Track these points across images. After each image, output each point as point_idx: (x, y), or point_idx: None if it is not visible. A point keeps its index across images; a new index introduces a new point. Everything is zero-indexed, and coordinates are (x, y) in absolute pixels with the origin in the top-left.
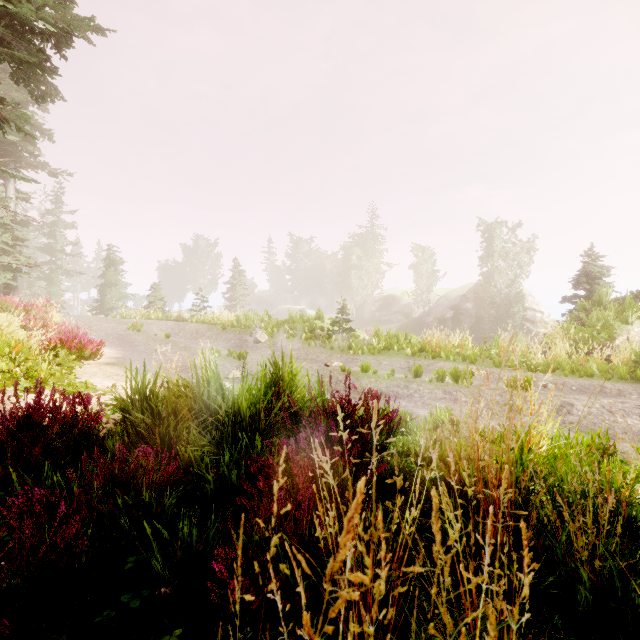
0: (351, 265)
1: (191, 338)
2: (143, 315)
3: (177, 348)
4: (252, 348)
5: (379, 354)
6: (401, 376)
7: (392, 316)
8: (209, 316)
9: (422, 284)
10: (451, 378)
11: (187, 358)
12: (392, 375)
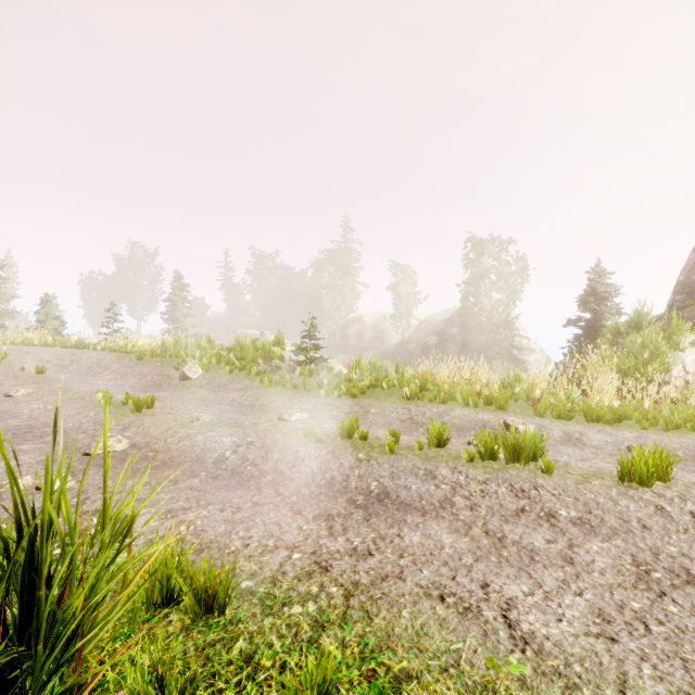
0: (322, 284)
1: (87, 373)
2: (24, 339)
3: (46, 390)
4: (175, 388)
5: (363, 395)
6: (408, 441)
7: (369, 343)
8: (121, 341)
9: (401, 307)
10: (507, 451)
11: (50, 409)
12: (395, 443)
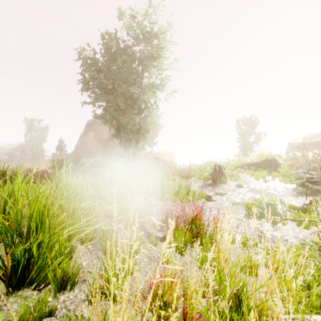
0: None
1: None
2: None
3: None
4: None
5: None
6: None
7: None
8: None
9: None
10: None
11: None
12: None
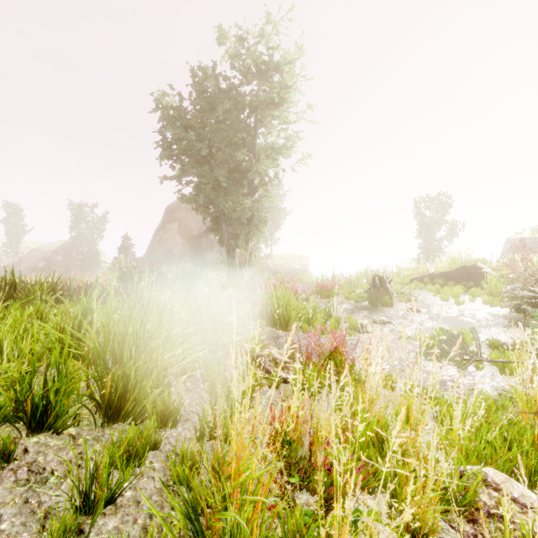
0: None
1: None
2: None
3: None
4: None
5: None
6: None
7: None
8: None
9: (12, 237)
10: None
11: None
12: None
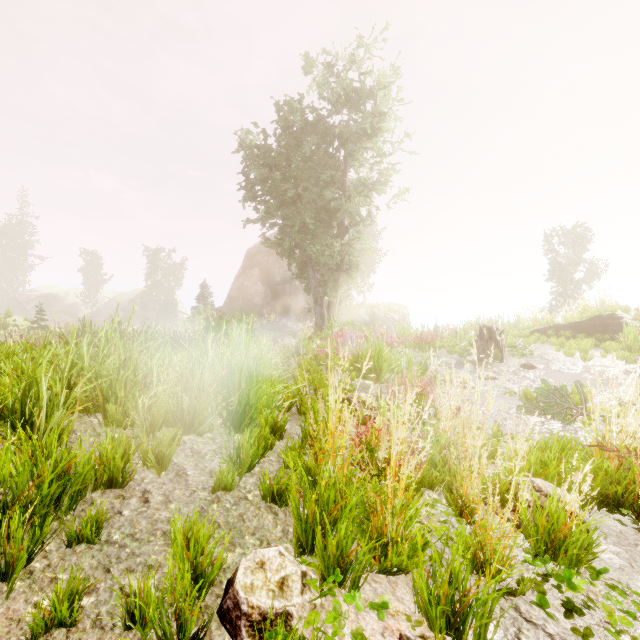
0: None
1: None
2: None
3: None
4: None
5: None
6: None
7: (55, 316)
8: None
9: (90, 286)
10: None
11: None
12: None
